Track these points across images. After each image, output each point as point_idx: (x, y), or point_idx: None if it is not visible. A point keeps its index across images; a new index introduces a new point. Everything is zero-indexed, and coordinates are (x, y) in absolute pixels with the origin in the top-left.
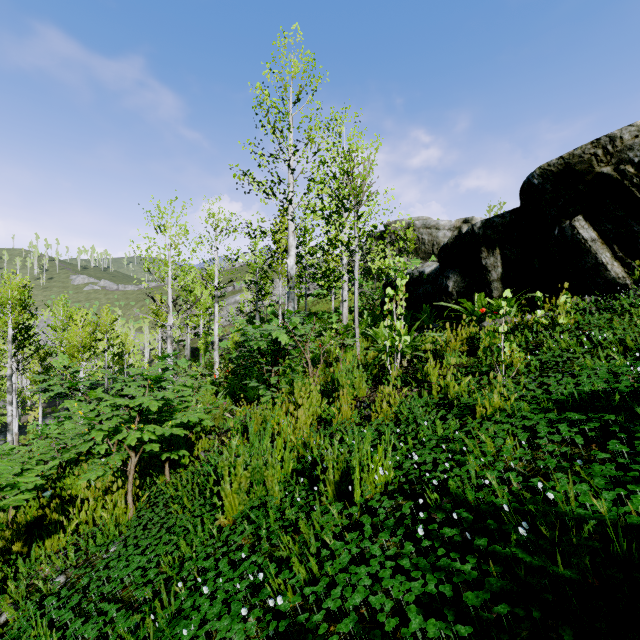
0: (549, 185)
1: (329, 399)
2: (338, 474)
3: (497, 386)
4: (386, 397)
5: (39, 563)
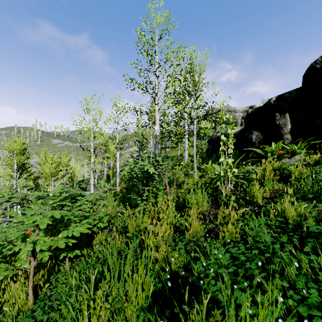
0: None
1: (180, 210)
2: None
3: None
4: (231, 218)
5: None
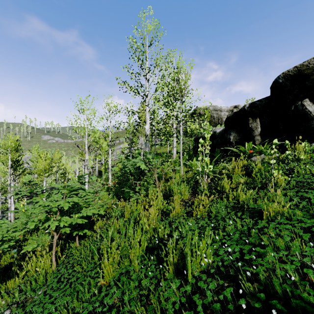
0: (288, 82)
1: (167, 200)
2: (176, 258)
3: (277, 198)
4: (202, 202)
5: None
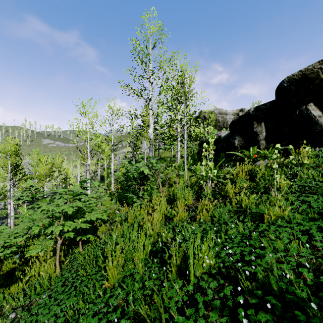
0: (293, 86)
1: (171, 205)
2: (179, 260)
3: (278, 202)
4: (205, 206)
5: (2, 303)
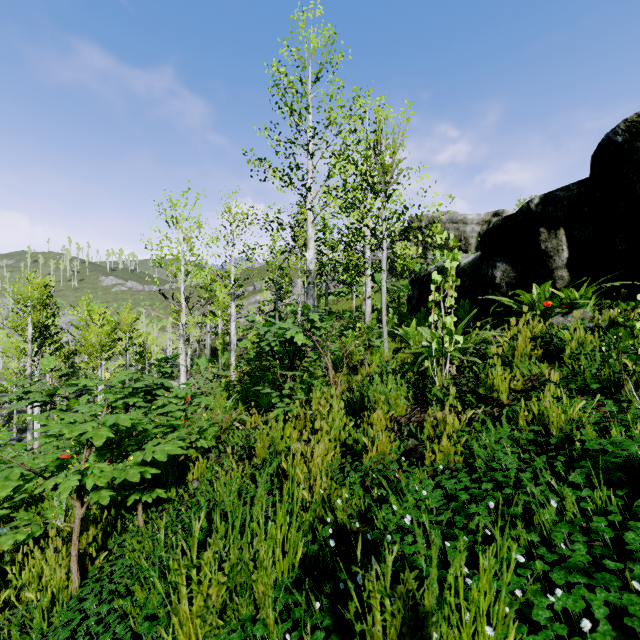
0: (639, 142)
1: (355, 416)
2: (394, 633)
3: None
4: (447, 428)
5: None
